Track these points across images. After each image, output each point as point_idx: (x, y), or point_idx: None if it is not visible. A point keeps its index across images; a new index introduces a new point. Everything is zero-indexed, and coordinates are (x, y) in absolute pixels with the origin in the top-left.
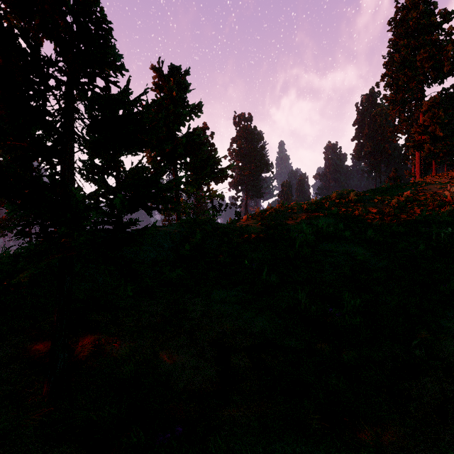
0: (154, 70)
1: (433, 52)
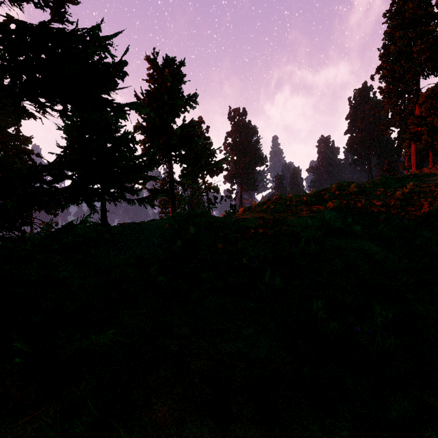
0: (148, 61)
1: (430, 43)
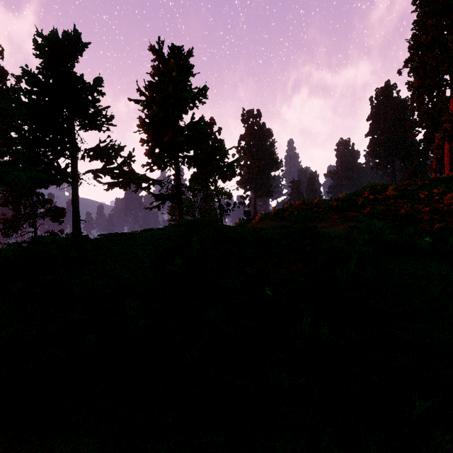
0: (153, 51)
1: None
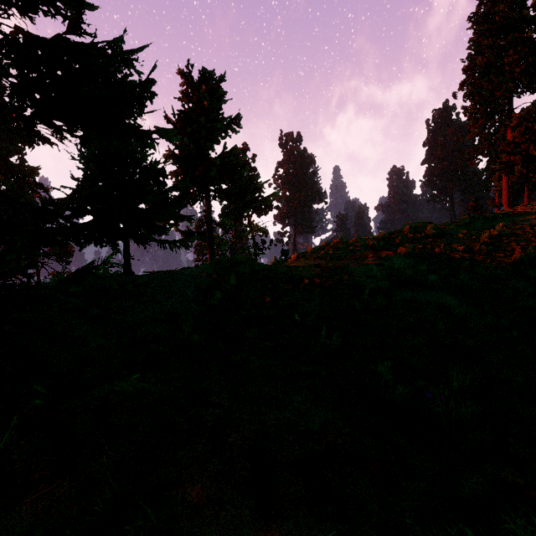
0: (181, 76)
1: (525, 54)
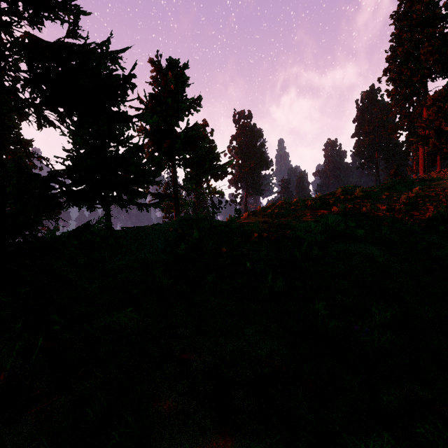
0: (152, 64)
1: (438, 45)
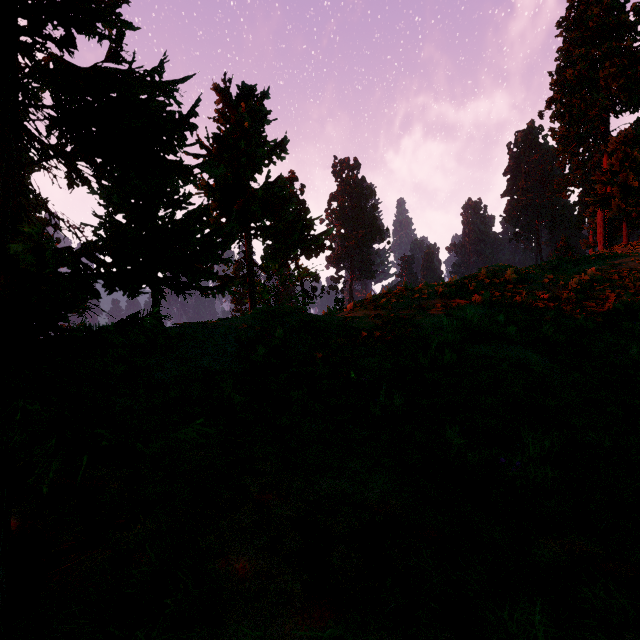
0: (217, 92)
1: (624, 66)
